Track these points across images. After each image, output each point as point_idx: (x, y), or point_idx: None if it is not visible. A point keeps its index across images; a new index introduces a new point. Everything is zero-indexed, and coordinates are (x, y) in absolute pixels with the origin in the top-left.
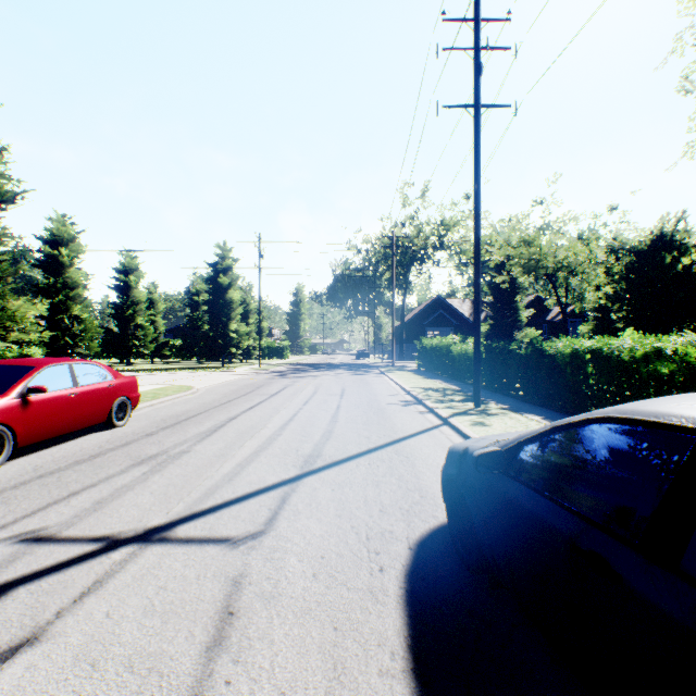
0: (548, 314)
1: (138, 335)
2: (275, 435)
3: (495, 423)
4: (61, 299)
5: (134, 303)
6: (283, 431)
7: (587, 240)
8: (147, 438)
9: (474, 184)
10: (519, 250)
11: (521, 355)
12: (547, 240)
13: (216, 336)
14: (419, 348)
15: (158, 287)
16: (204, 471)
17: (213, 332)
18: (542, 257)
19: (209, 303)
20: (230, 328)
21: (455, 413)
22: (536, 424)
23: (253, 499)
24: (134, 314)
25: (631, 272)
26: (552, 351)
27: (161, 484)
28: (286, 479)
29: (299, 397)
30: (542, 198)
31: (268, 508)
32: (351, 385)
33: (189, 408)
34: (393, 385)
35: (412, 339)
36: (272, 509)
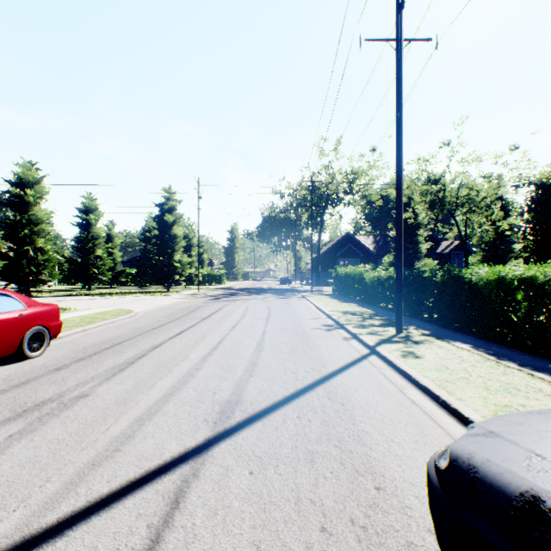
0: (438, 248)
1: (97, 264)
2: (194, 369)
3: (426, 353)
4: (26, 233)
5: (94, 238)
6: (204, 363)
7: (489, 178)
8: (52, 374)
9: (396, 115)
10: (425, 188)
11: (436, 281)
12: (452, 179)
13: (163, 265)
14: (333, 275)
15: (115, 225)
16: (90, 432)
17: (160, 262)
18: (447, 194)
19: (156, 238)
20: (174, 259)
21: (380, 341)
22: (470, 355)
23: (132, 498)
24: (94, 247)
25: (538, 204)
26: (473, 278)
27: (17, 460)
28: (191, 447)
29: (228, 321)
30: (448, 140)
31: (147, 523)
32: (276, 308)
33: (119, 333)
34: (313, 308)
35: (326, 268)
36: (153, 526)
